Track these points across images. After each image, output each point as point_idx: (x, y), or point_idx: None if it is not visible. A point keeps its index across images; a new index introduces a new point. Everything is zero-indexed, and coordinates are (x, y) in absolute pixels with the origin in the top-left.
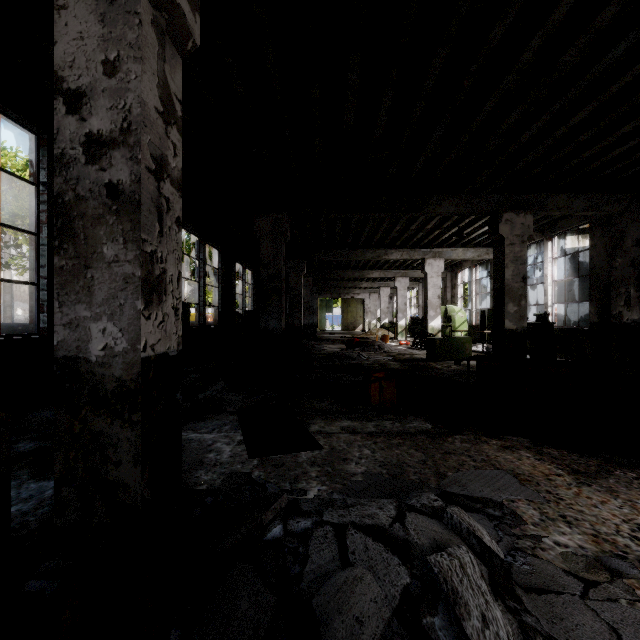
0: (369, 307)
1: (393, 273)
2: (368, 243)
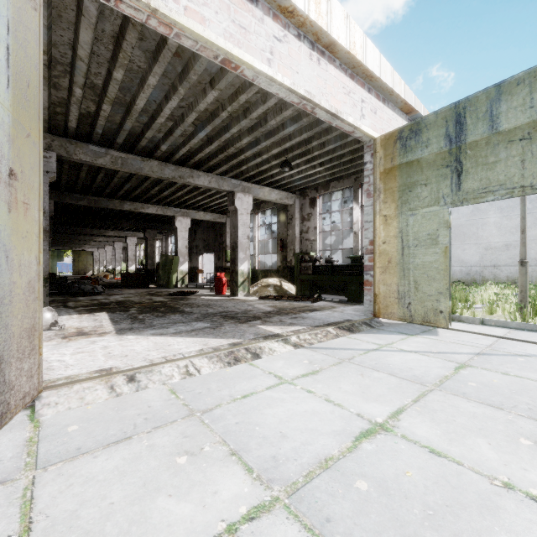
0: (98, 258)
1: (113, 239)
2: (94, 226)
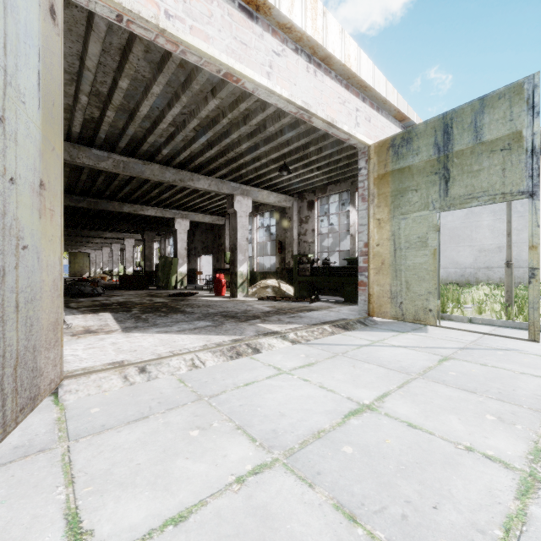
0: (95, 259)
1: (110, 241)
2: (92, 227)
